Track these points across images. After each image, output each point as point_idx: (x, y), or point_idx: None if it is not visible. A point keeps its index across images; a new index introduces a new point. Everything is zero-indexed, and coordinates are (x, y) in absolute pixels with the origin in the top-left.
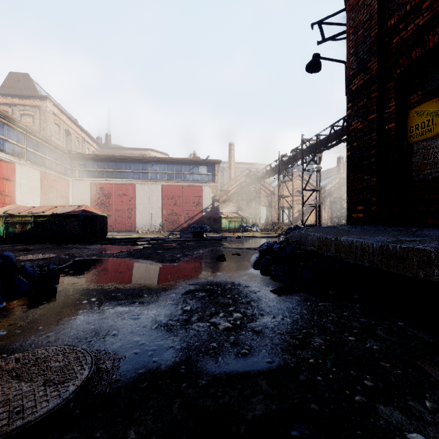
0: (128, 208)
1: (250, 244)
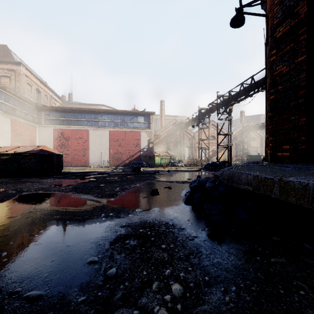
0: (83, 148)
1: (178, 177)
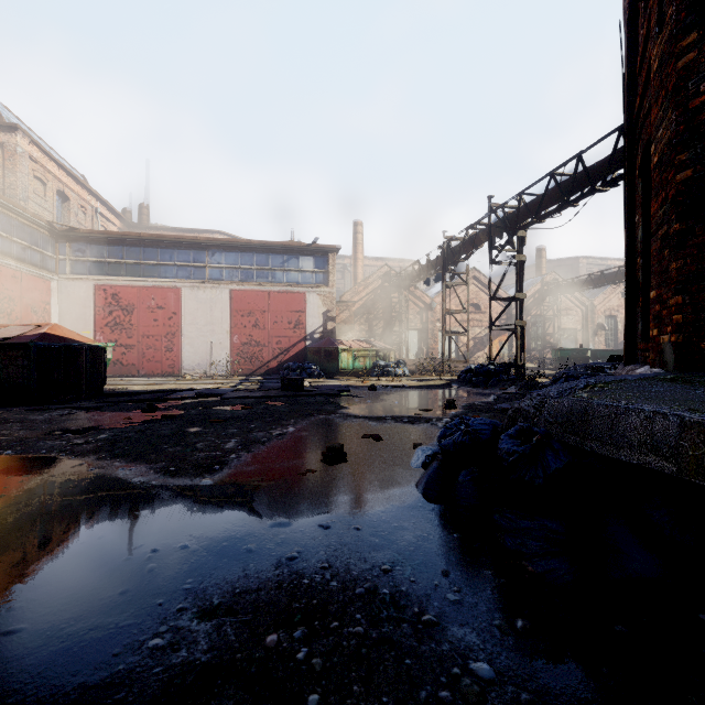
0: (167, 333)
1: (397, 405)
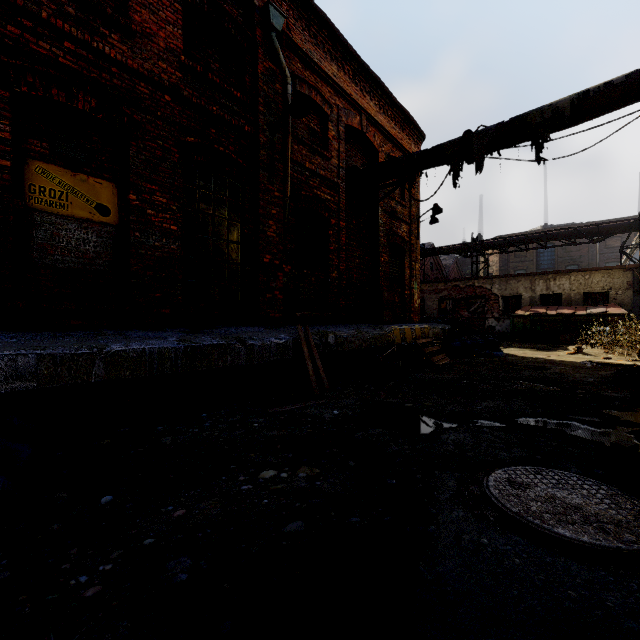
0: None
1: None
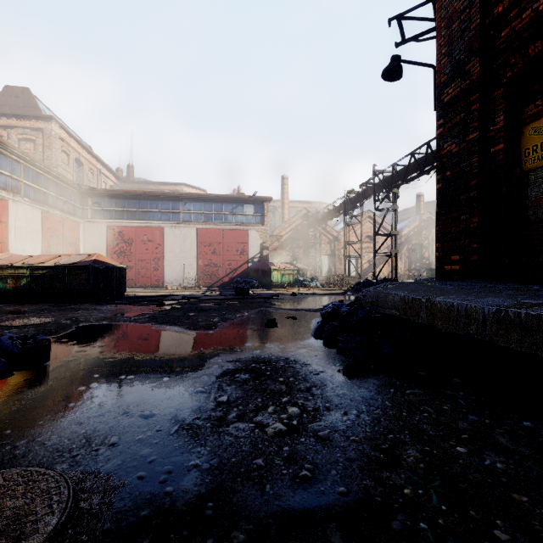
0: (154, 258)
1: (308, 304)
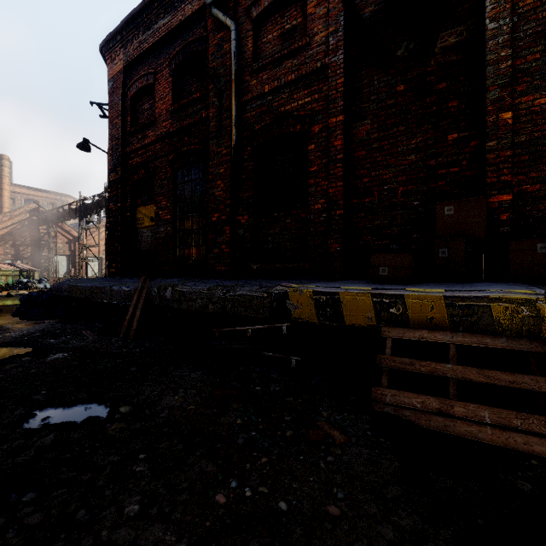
0: None
1: None
